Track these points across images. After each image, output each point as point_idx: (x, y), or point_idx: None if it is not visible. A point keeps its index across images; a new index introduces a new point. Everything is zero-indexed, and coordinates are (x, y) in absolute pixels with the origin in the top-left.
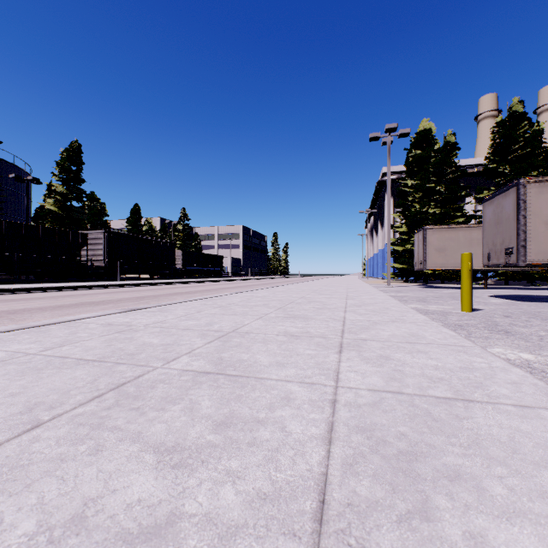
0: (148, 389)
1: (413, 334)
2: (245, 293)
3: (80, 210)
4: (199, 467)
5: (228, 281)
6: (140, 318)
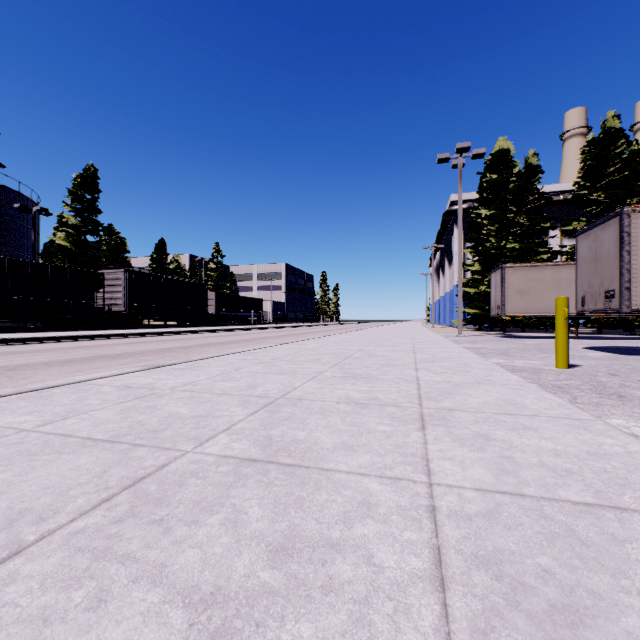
0: (175, 487)
1: (509, 401)
2: (291, 344)
3: (96, 245)
4: (253, 638)
5: (269, 328)
6: (166, 379)
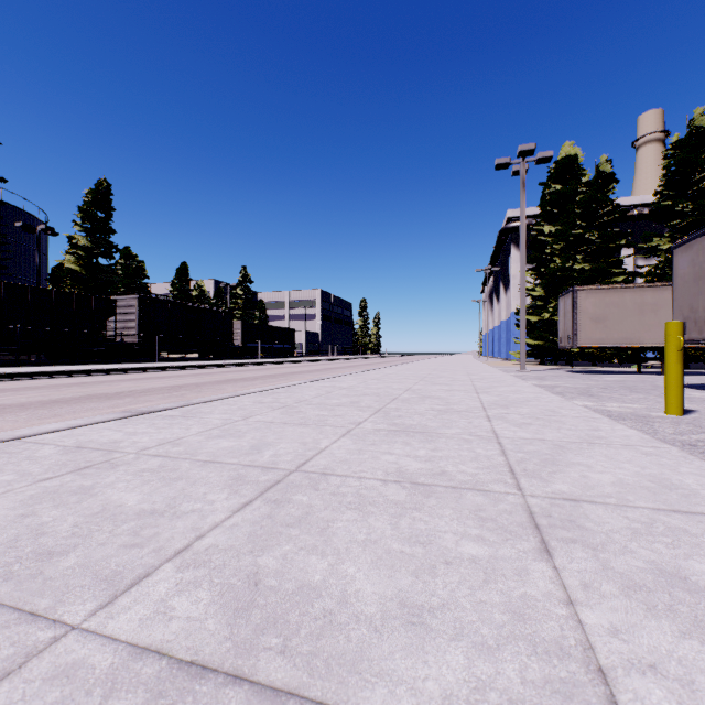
0: None
1: (660, 481)
2: (323, 381)
3: (110, 269)
4: None
5: (301, 362)
6: (142, 433)
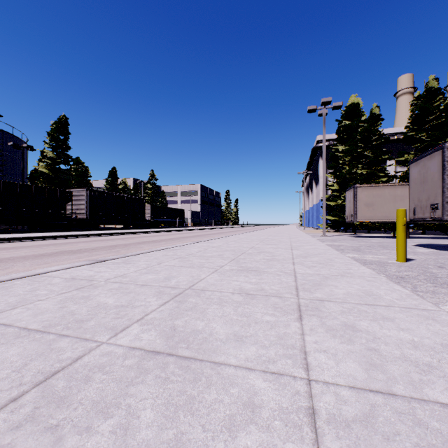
0: (81, 383)
1: (367, 292)
2: (202, 243)
3: (67, 172)
4: None
5: (188, 230)
6: (104, 271)
